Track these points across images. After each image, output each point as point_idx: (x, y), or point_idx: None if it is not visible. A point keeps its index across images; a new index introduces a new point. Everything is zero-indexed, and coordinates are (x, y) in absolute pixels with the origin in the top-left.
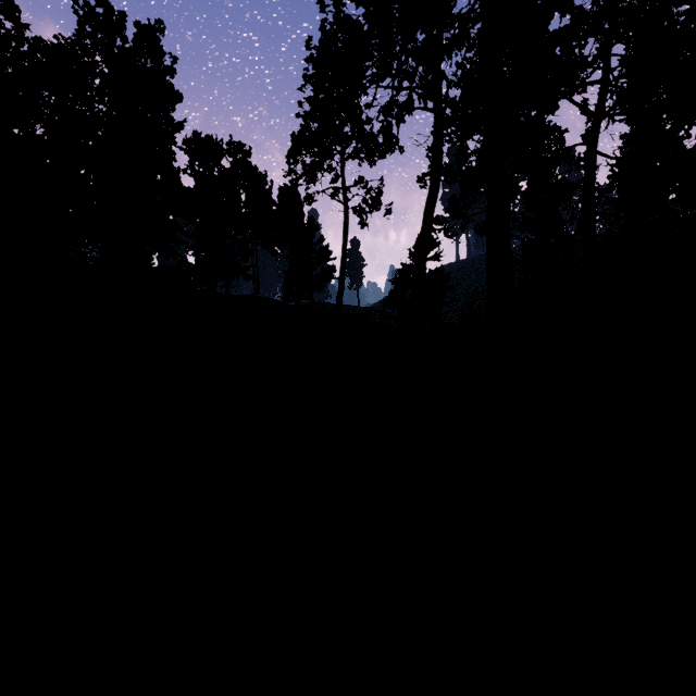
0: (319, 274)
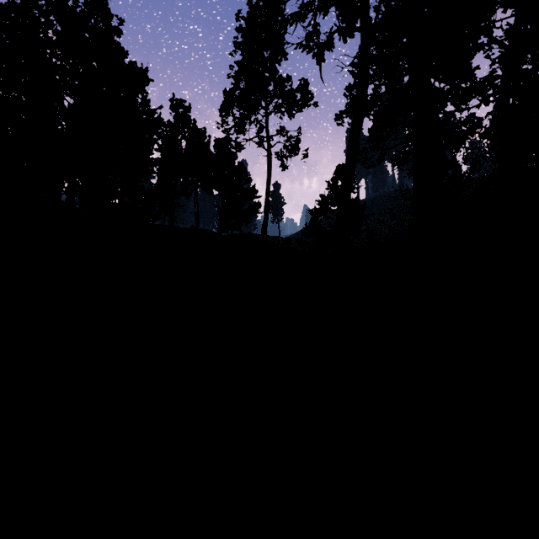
0: (247, 209)
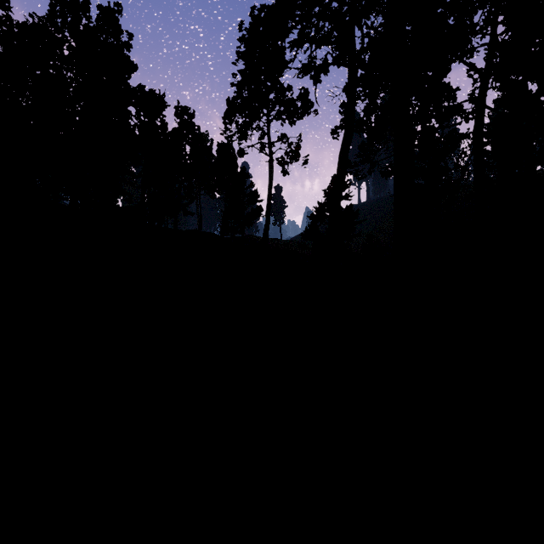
0: (249, 213)
